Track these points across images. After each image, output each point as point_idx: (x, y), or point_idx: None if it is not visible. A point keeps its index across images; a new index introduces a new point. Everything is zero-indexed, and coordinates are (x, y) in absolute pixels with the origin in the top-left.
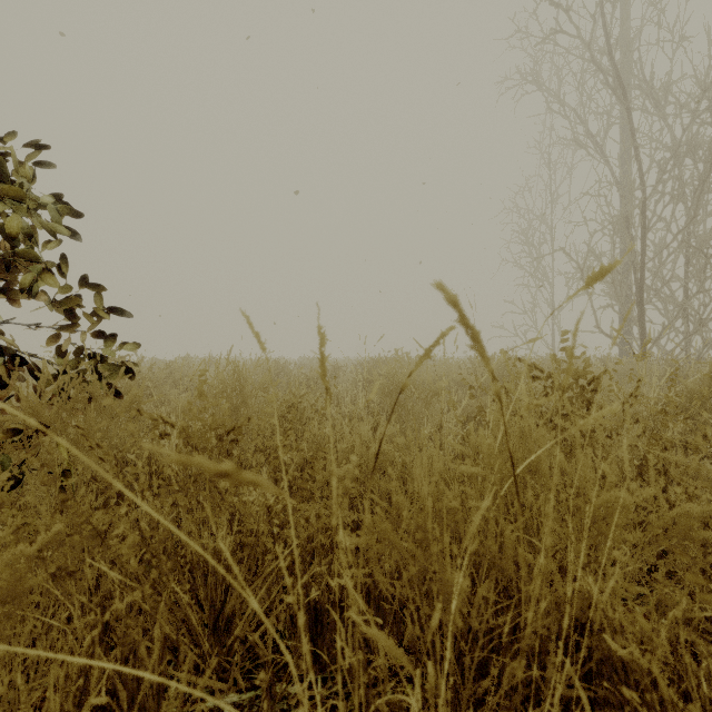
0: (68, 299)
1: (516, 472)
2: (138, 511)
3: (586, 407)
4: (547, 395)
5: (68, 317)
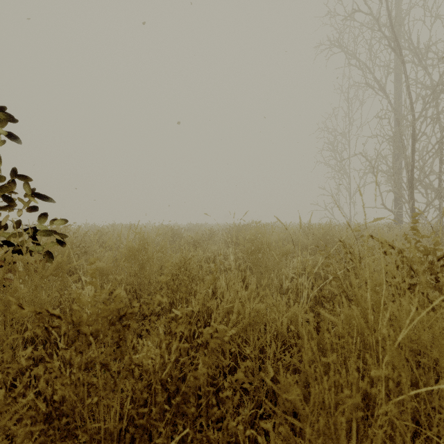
0: (3, 187)
1: (442, 386)
2: (61, 354)
3: (435, 279)
4: (398, 267)
5: (6, 201)
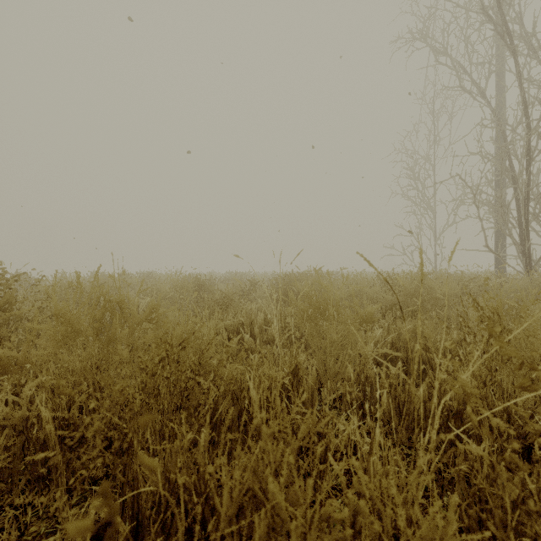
0: None
1: None
2: None
3: None
4: None
5: None
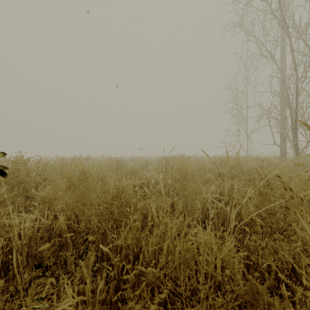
0: None
1: None
2: None
3: None
4: None
5: None
